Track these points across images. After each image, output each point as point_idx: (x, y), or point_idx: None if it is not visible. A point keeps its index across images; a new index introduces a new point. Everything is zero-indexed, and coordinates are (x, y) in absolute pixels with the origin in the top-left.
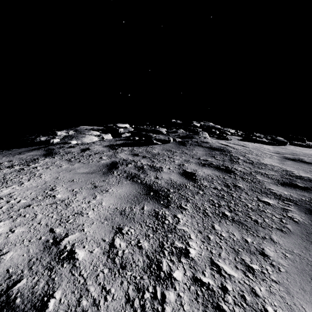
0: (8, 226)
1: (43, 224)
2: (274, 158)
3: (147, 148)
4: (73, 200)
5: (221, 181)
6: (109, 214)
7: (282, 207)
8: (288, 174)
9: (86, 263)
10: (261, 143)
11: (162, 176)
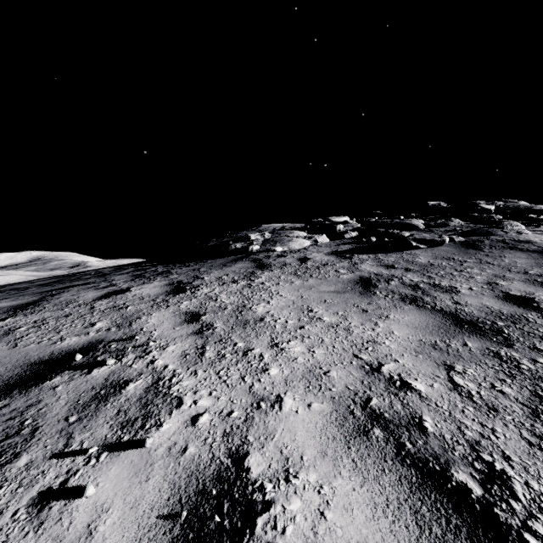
0: (303, 346)
1: (339, 348)
2: None
3: (402, 255)
4: (349, 325)
5: None
6: (417, 347)
7: None
8: None
9: (434, 396)
10: None
11: (465, 300)
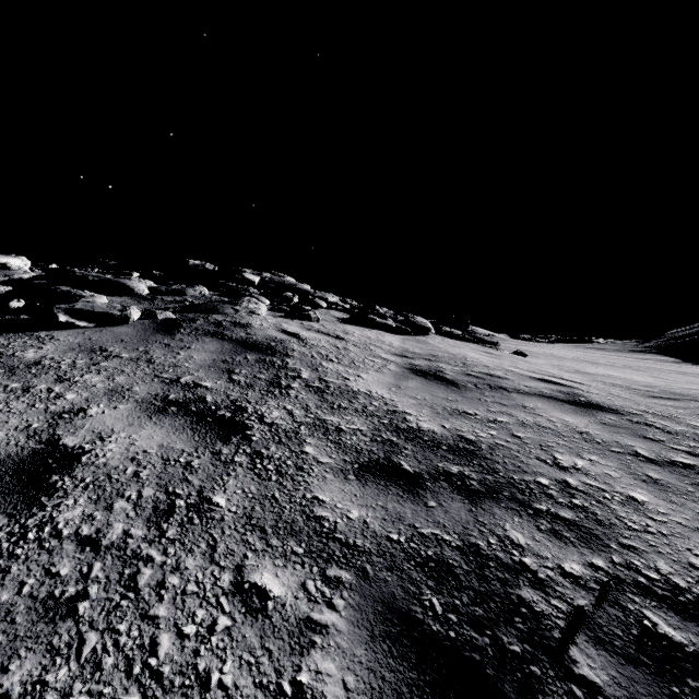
0: None
1: None
2: (389, 370)
3: (15, 341)
4: None
5: (160, 487)
6: None
7: (302, 615)
8: (394, 424)
9: None
10: (385, 329)
11: None
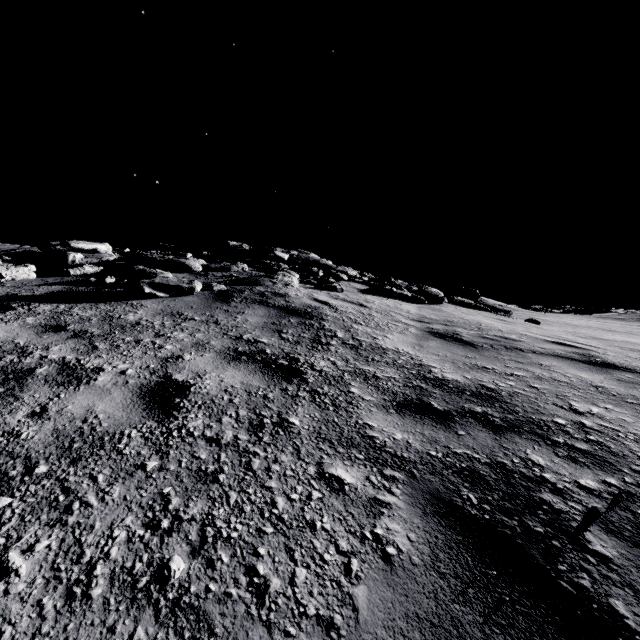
0: None
1: None
2: (410, 332)
3: (118, 307)
4: None
5: (250, 410)
6: None
7: (371, 496)
8: (421, 374)
9: None
10: (401, 298)
11: (69, 403)
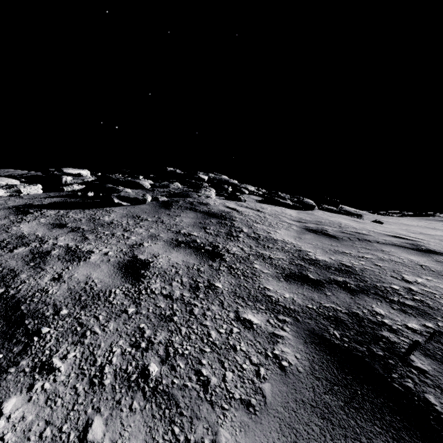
0: None
1: None
2: (292, 229)
3: (97, 212)
4: None
5: (189, 278)
6: None
7: (270, 331)
8: (301, 256)
9: None
10: (285, 206)
11: (75, 272)
